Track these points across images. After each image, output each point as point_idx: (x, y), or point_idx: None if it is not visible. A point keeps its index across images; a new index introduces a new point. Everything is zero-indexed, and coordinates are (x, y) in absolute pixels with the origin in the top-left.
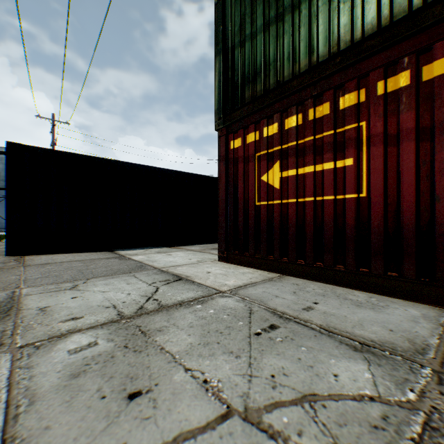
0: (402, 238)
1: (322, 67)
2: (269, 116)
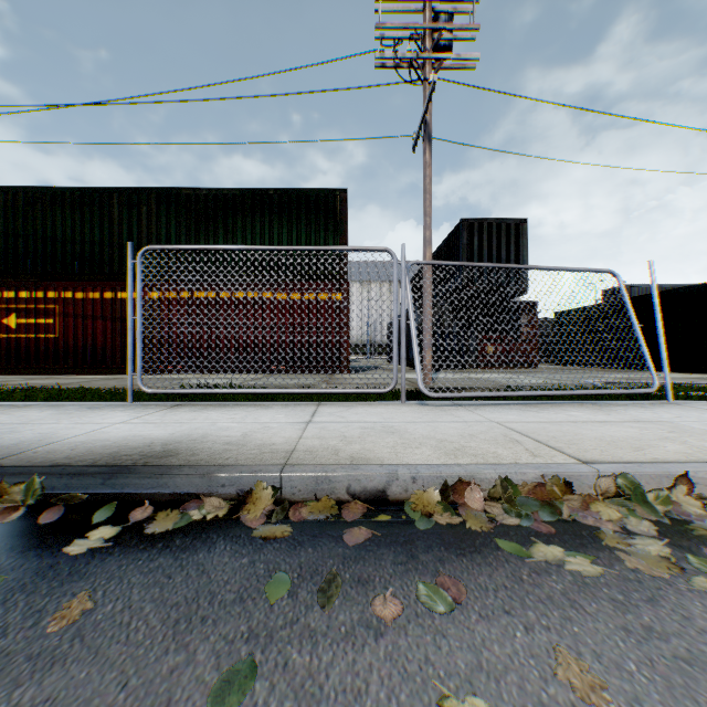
0: (71, 353)
1: (41, 275)
2: (11, 286)
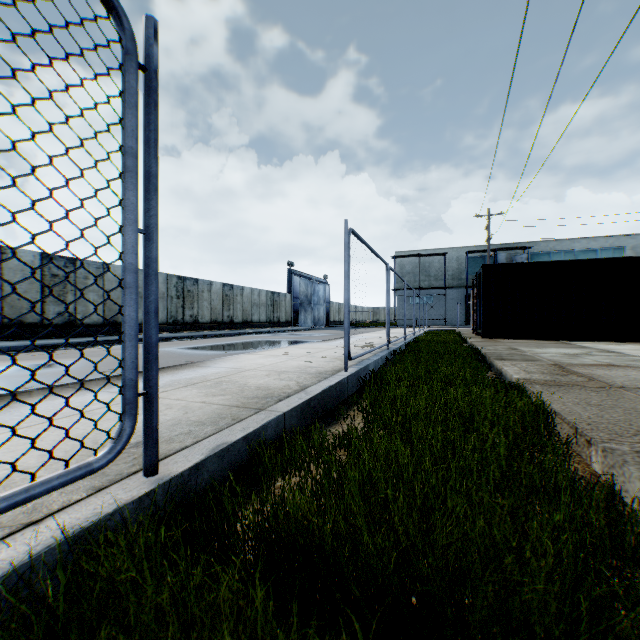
0: None
1: None
2: None
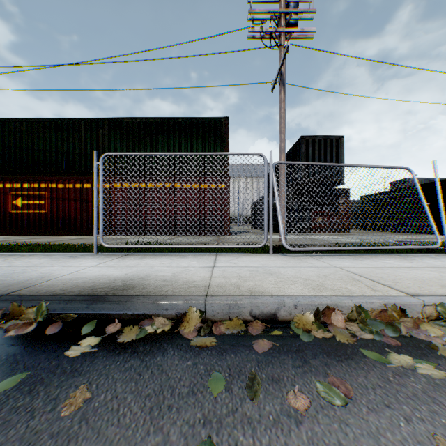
0: (55, 222)
1: (37, 173)
2: (18, 180)
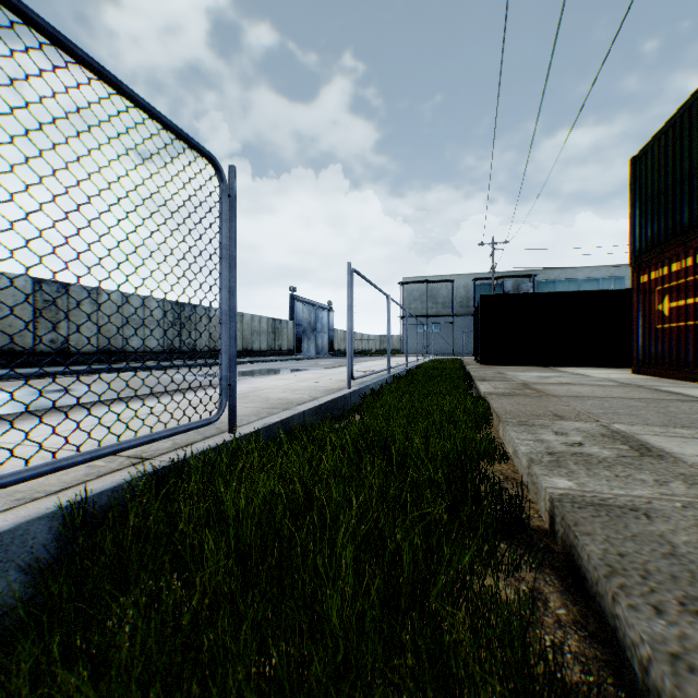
0: None
1: (684, 234)
2: (660, 261)
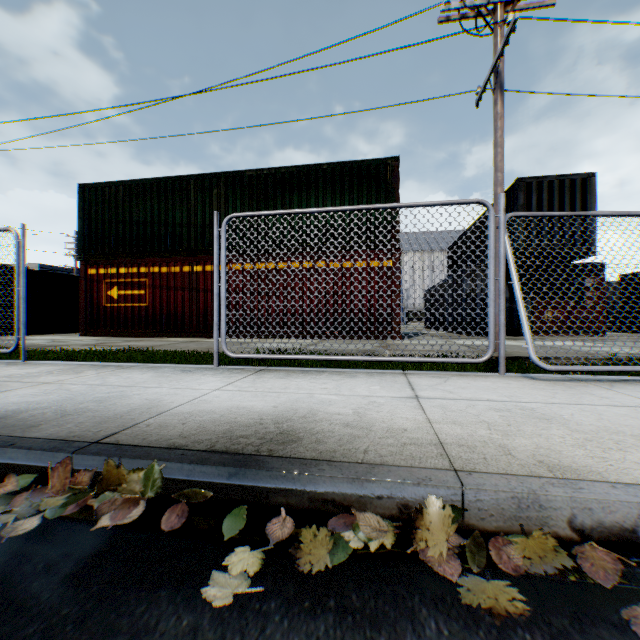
0: (157, 319)
1: (135, 254)
2: (113, 264)
